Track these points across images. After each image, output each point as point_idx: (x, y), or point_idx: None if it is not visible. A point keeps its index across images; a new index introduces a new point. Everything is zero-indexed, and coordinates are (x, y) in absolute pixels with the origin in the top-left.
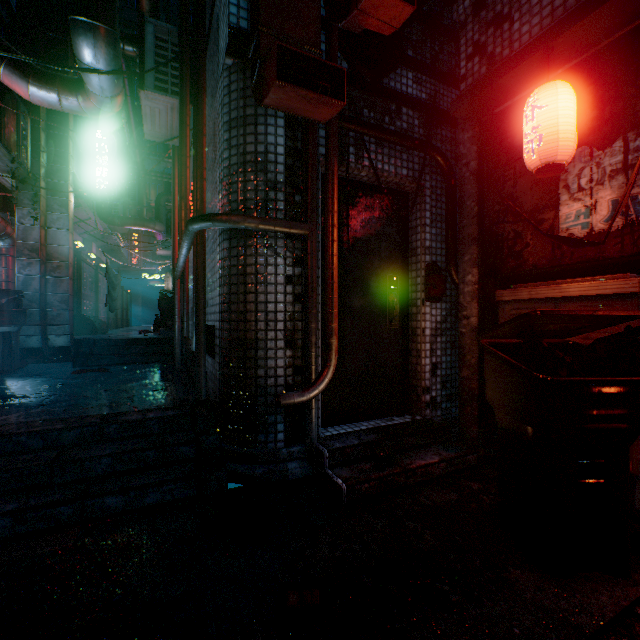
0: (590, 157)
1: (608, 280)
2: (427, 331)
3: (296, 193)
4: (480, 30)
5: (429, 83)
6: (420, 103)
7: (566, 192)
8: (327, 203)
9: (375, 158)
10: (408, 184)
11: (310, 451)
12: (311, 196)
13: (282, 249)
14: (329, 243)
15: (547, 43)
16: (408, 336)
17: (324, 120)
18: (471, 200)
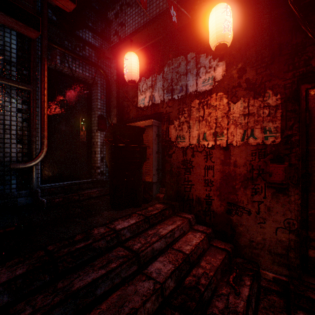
0: (145, 81)
1: (147, 121)
2: (99, 143)
3: (24, 70)
4: (117, 26)
5: (100, 40)
6: (95, 47)
7: (140, 92)
8: (41, 77)
9: (72, 64)
10: (90, 80)
11: (32, 192)
12: (33, 73)
13: (15, 95)
14: (42, 96)
15: (130, 38)
16: (91, 145)
17: (33, 38)
18: (114, 91)
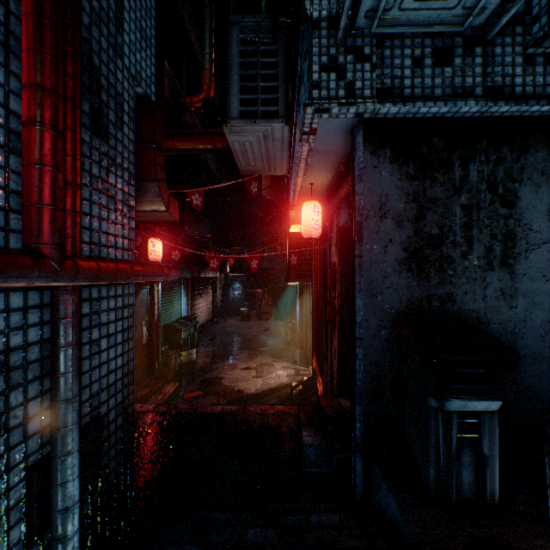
0: None
1: None
2: None
3: None
4: None
5: None
6: None
7: None
8: None
9: None
10: None
11: None
12: None
13: None
14: None
15: None
16: None
17: None
18: None
